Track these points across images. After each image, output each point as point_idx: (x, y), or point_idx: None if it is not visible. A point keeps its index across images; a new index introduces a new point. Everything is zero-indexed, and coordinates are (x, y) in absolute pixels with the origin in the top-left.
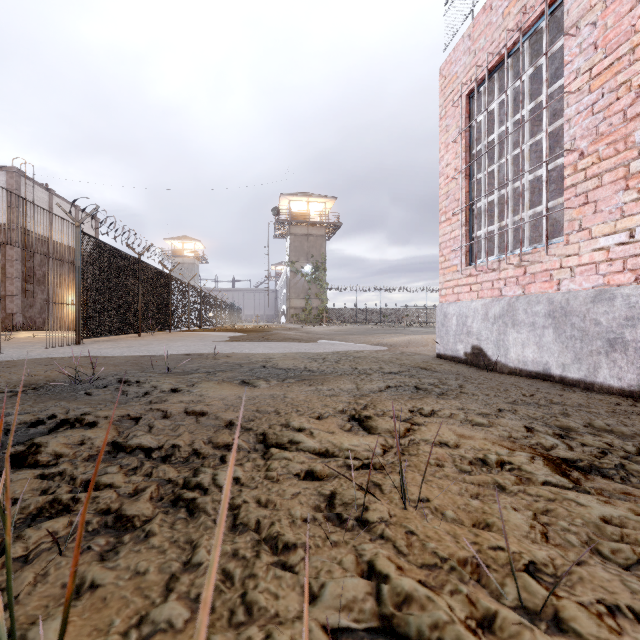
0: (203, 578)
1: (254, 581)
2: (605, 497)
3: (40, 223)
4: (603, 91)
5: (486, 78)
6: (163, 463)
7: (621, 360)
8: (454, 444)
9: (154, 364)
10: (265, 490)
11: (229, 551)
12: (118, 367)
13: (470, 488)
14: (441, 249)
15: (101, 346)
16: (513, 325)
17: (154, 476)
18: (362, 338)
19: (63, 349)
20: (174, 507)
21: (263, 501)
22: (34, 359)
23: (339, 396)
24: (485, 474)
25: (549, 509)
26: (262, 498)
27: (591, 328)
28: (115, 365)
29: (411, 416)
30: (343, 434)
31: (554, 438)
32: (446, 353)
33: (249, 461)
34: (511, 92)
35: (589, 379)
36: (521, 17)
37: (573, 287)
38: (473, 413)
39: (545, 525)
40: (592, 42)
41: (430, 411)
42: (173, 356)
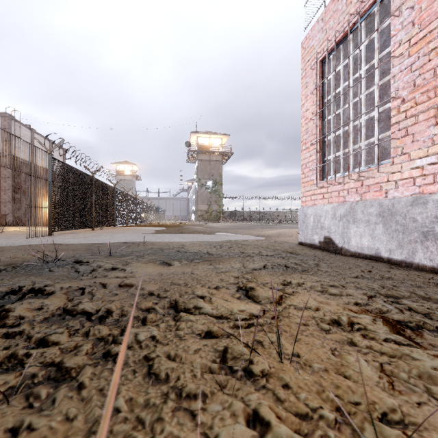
0: (120, 424)
1: (161, 427)
2: (432, 351)
3: (22, 151)
4: (419, 55)
5: (334, 48)
6: (99, 324)
7: (432, 247)
8: (315, 309)
9: (101, 249)
10: (174, 346)
11: (142, 400)
12: (75, 251)
13: (330, 344)
14: (302, 169)
15: (65, 237)
16: (353, 222)
17: (91, 335)
18: (247, 231)
19: (38, 239)
20: (104, 360)
21: (172, 355)
22: (17, 246)
23: (231, 272)
24: (340, 333)
25: (392, 362)
26: (171, 353)
27: (410, 224)
28: (73, 250)
29: (283, 287)
30: (234, 301)
31: (388, 304)
32: (306, 241)
33: (163, 322)
34: (352, 58)
35: (409, 260)
36: (359, 4)
37: (397, 195)
38: (327, 285)
39: (390, 375)
40: (411, 20)
41: (296, 284)
42: (115, 244)
